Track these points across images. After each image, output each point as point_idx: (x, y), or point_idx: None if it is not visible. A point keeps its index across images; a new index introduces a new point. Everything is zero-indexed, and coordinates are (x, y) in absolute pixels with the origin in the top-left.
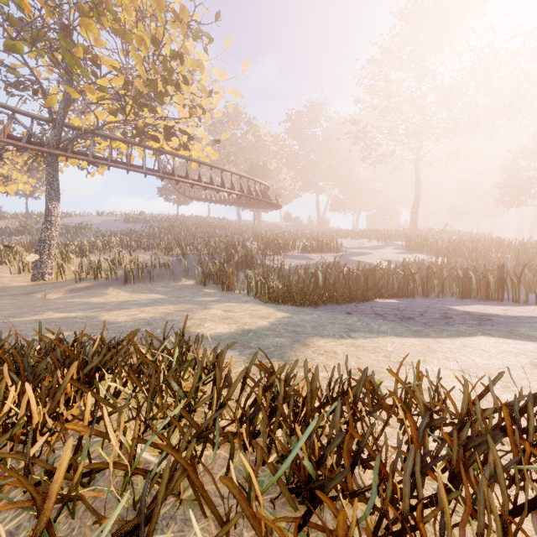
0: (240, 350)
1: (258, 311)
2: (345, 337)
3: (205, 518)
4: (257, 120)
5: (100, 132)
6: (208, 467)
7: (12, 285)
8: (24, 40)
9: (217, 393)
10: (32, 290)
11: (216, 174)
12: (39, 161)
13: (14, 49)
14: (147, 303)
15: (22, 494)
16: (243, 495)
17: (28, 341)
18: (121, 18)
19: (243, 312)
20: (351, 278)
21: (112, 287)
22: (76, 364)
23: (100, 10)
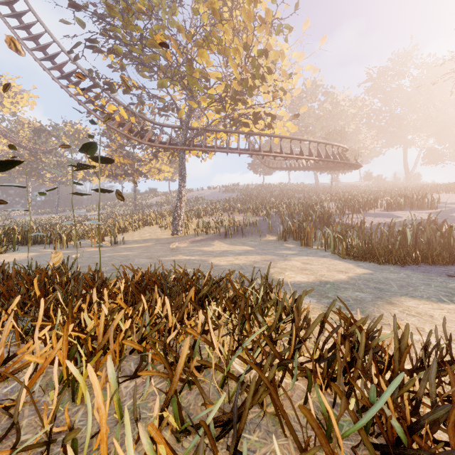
0: (317, 298)
1: (335, 266)
2: (445, 302)
3: (285, 437)
4: (334, 88)
5: (209, 129)
6: (288, 394)
7: (161, 237)
8: (167, 78)
9: (296, 330)
10: (171, 241)
11: (295, 146)
12: (175, 156)
13: (162, 85)
14: (240, 253)
15: (163, 369)
16: (321, 429)
17: (168, 272)
18: (222, 40)
19: (321, 265)
20: (453, 237)
21: (216, 240)
22: (193, 289)
23: (209, 40)
